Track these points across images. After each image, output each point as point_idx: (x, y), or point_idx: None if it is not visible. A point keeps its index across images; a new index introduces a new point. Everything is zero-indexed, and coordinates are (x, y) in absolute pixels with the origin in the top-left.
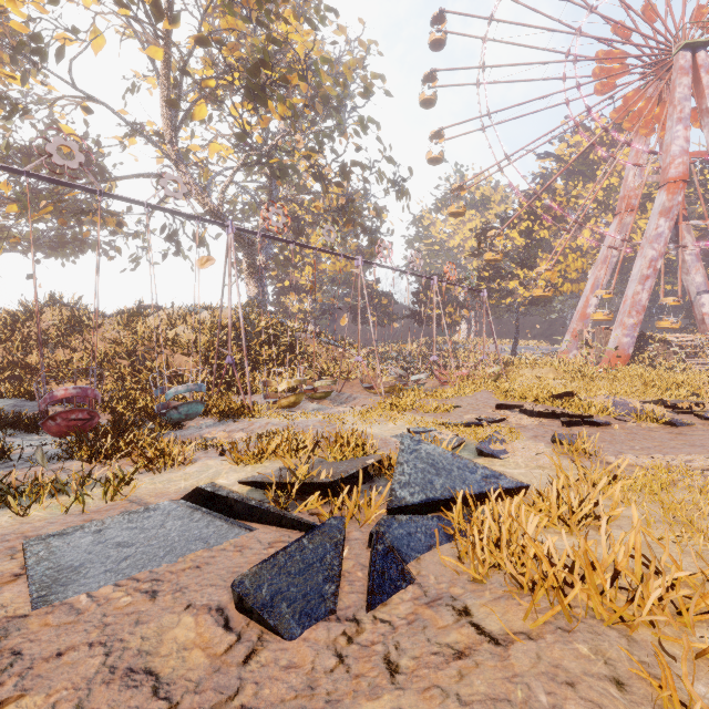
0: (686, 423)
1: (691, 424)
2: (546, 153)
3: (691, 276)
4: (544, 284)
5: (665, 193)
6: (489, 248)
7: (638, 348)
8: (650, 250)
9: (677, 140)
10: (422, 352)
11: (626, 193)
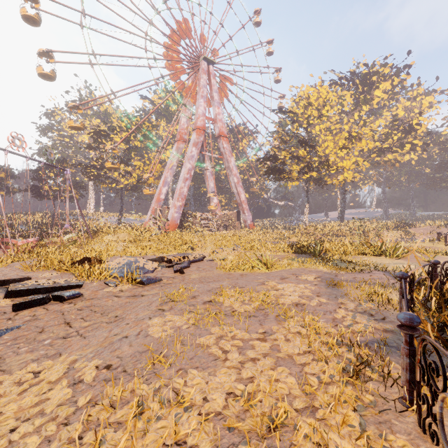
0: (154, 280)
1: (158, 280)
2: (146, 96)
3: (209, 183)
4: (136, 176)
5: (195, 133)
6: (99, 145)
7: (184, 220)
8: (189, 164)
9: (201, 106)
10: (39, 222)
11: (180, 130)
